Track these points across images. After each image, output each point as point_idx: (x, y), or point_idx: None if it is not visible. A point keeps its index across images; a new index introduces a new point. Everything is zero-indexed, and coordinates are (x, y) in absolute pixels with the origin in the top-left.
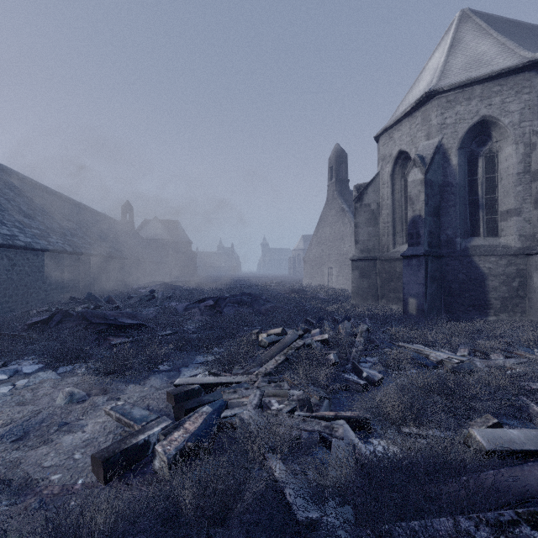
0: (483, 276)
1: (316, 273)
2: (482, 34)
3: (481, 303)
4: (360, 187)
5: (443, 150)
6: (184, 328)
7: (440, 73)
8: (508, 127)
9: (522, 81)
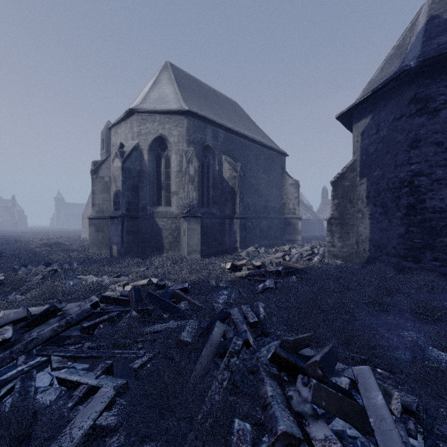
0: (161, 230)
1: None
2: (170, 83)
3: (160, 246)
4: (97, 163)
5: (140, 149)
6: None
7: (143, 99)
8: (173, 144)
9: (179, 120)
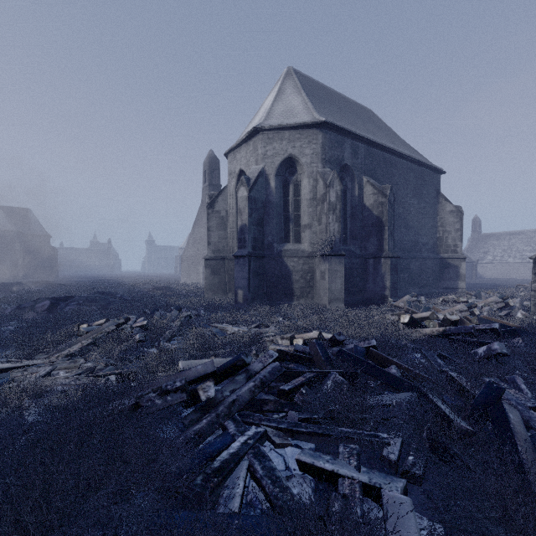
0: (290, 272)
1: (193, 272)
2: (296, 92)
3: (289, 292)
4: (212, 195)
5: (265, 175)
6: (2, 329)
7: (267, 114)
8: (305, 165)
9: (312, 135)
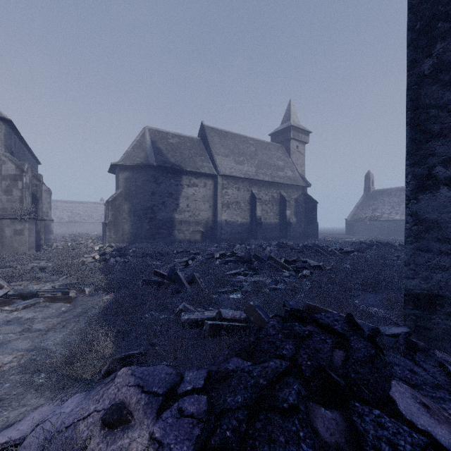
0: None
1: None
2: None
3: None
4: None
5: None
6: None
7: None
8: None
9: None
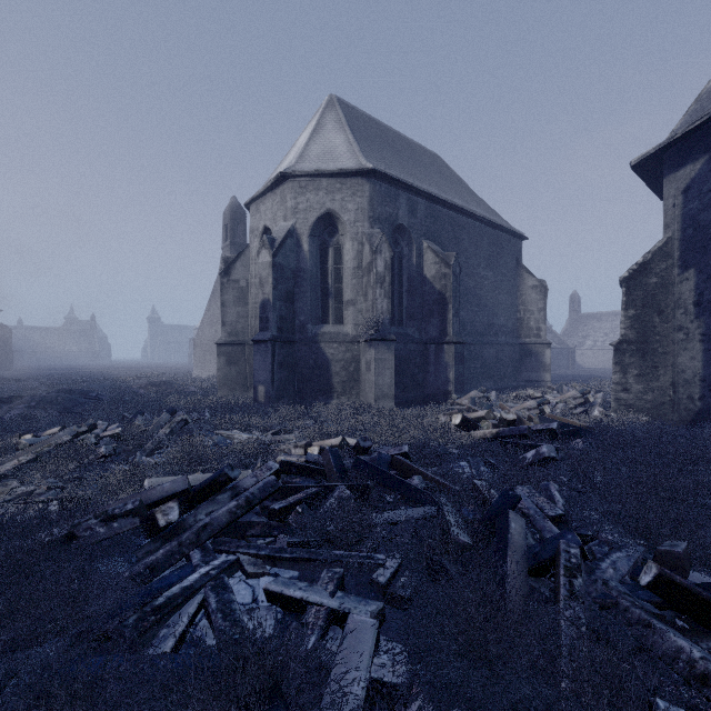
0: (328, 361)
1: (209, 361)
2: (339, 128)
3: (327, 387)
4: (228, 259)
5: (297, 235)
6: None
7: (300, 155)
8: (347, 224)
9: (357, 185)
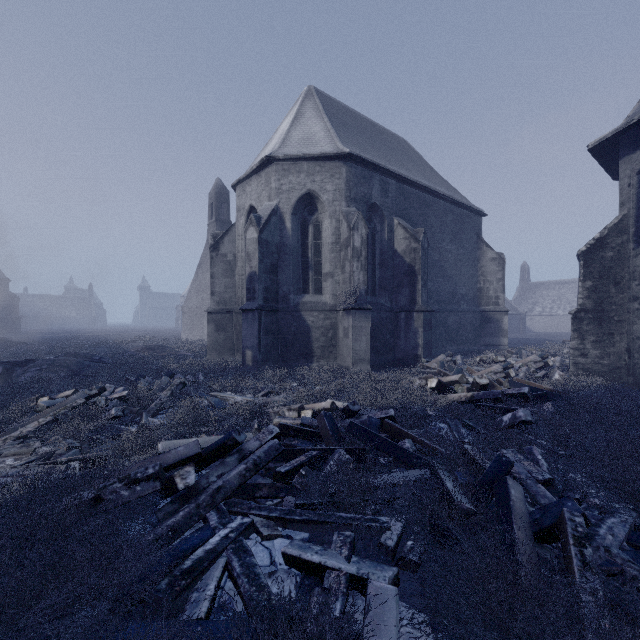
0: (309, 328)
1: (196, 326)
2: (318, 116)
3: (308, 351)
4: (217, 235)
5: (280, 213)
6: None
7: (282, 141)
8: (326, 203)
9: (335, 168)
